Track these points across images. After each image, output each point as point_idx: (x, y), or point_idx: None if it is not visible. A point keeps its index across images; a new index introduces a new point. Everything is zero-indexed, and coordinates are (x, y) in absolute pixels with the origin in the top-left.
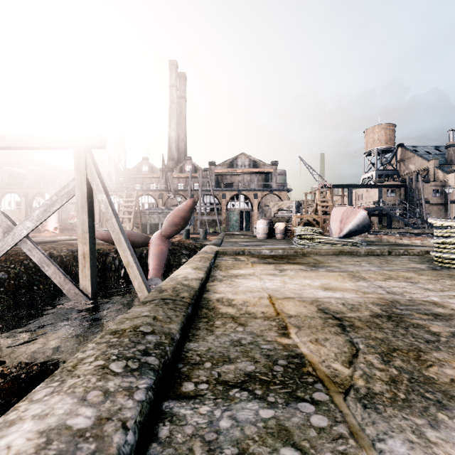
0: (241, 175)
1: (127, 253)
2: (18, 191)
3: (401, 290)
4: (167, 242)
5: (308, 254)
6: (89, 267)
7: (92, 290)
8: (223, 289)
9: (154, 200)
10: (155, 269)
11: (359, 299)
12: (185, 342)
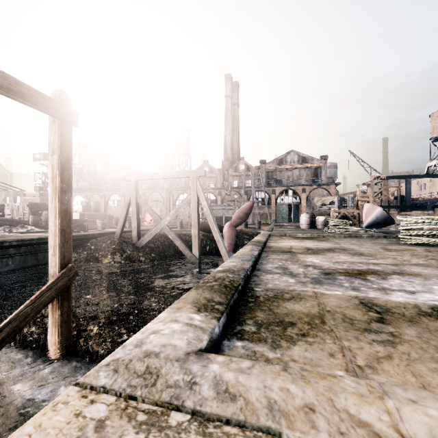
0: (290, 170)
1: (217, 234)
2: (119, 193)
3: (348, 246)
4: (235, 229)
5: (327, 237)
6: (197, 242)
7: (199, 255)
8: (273, 244)
9: (214, 197)
10: (229, 246)
11: (324, 247)
12: (264, 249)
